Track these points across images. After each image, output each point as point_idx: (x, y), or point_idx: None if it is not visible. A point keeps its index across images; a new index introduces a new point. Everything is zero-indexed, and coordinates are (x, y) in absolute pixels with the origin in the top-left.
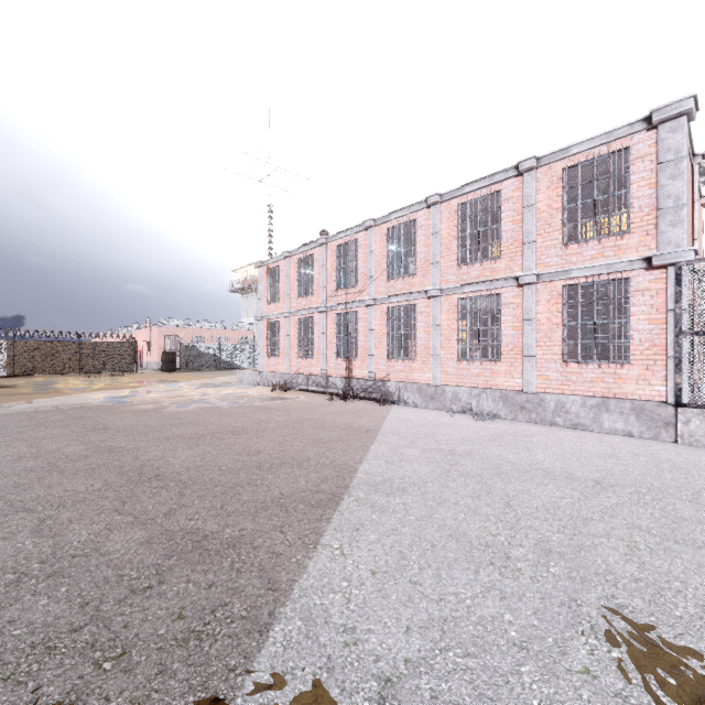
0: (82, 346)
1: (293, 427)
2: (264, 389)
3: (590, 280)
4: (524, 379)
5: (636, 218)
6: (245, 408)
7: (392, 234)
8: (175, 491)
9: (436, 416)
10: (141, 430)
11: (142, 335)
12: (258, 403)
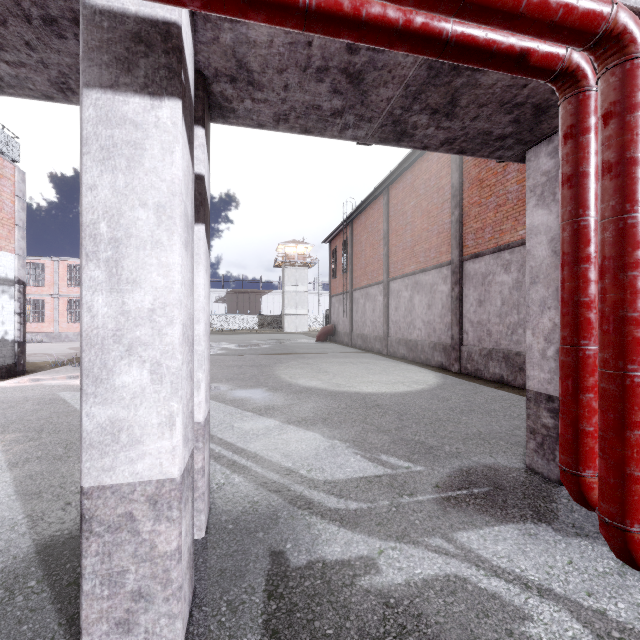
0: None
1: None
2: None
3: (76, 299)
4: (55, 328)
5: None
6: None
7: None
8: None
9: None
10: None
11: None
12: None
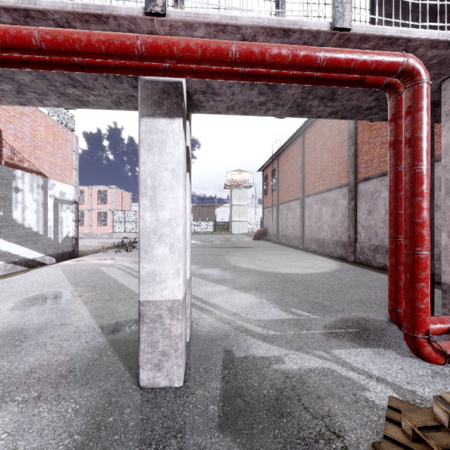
0: None
1: None
2: None
3: (102, 211)
4: (90, 230)
5: (108, 202)
6: None
7: None
8: None
9: None
10: None
11: None
12: None
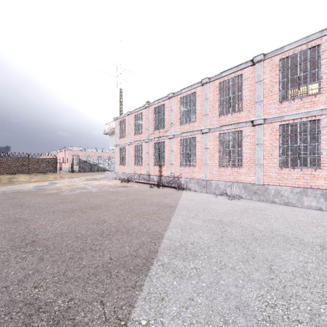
0: (29, 160)
1: (128, 204)
2: (117, 181)
3: (296, 121)
4: (256, 177)
5: (324, 85)
6: (104, 192)
7: (183, 101)
8: (38, 256)
9: (207, 197)
10: (41, 206)
11: (61, 155)
12: (112, 189)
